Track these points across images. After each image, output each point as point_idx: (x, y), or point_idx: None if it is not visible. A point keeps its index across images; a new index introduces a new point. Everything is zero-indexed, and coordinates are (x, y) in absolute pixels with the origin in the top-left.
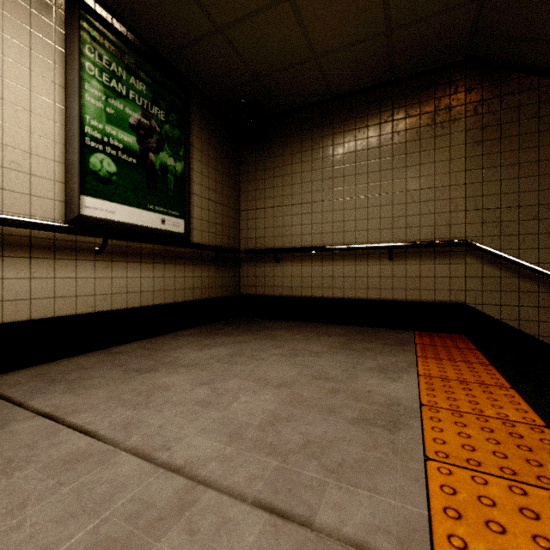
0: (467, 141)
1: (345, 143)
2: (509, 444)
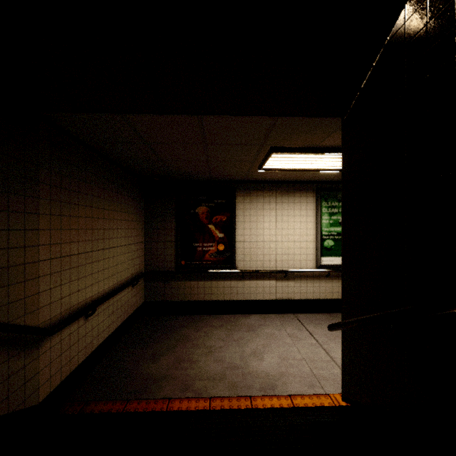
0: None
1: None
2: None
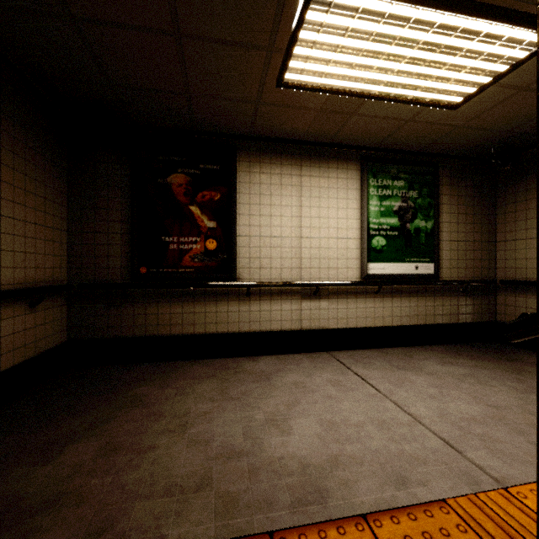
0: None
1: None
2: None
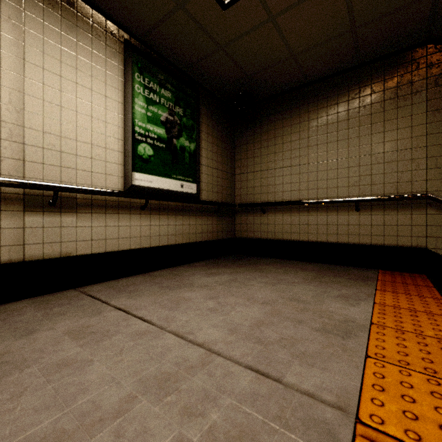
0: (427, 109)
1: (318, 118)
2: (437, 355)
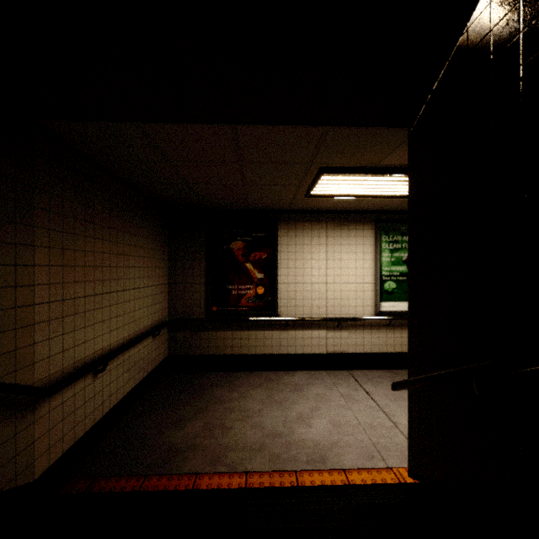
0: None
1: None
2: None
